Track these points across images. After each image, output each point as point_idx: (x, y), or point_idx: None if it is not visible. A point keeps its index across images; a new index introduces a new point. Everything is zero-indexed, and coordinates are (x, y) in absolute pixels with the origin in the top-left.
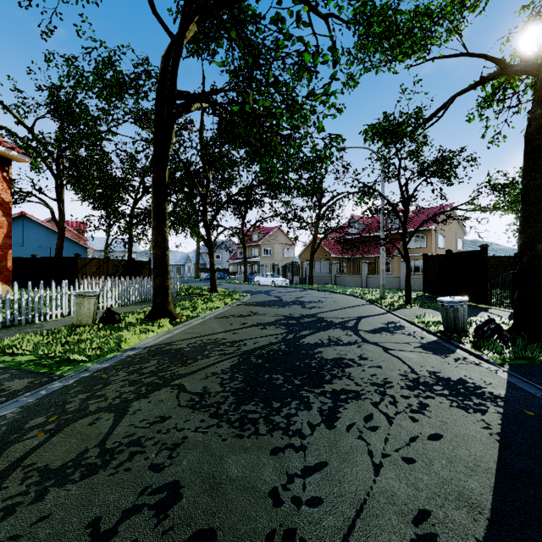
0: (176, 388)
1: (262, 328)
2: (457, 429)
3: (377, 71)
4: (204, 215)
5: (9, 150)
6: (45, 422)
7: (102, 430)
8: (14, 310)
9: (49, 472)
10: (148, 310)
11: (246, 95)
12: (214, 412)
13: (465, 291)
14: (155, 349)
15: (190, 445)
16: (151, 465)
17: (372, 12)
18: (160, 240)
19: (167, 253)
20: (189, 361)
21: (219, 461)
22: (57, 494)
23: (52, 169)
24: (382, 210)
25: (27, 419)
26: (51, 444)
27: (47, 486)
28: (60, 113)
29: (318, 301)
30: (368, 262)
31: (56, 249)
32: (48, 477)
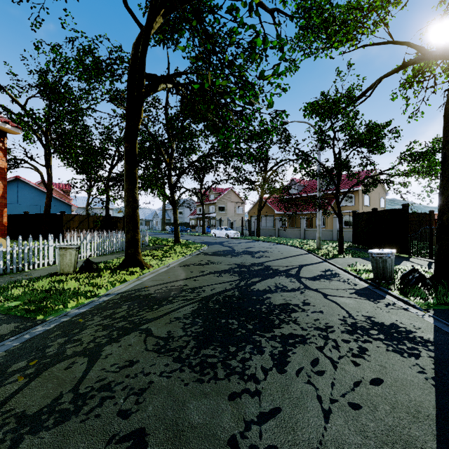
0: (144, 332)
1: (218, 275)
2: (396, 374)
3: (315, 57)
4: (169, 178)
5: (4, 124)
6: (26, 366)
7: (77, 375)
8: (7, 260)
9: (25, 419)
10: (121, 259)
11: (205, 75)
12: (177, 356)
13: (389, 243)
14: (126, 295)
15: (156, 389)
16: (119, 411)
17: (312, 5)
18: (131, 200)
19: (137, 211)
20: (155, 306)
21: (182, 407)
22: (31, 442)
23: (41, 140)
24: (318, 174)
25: (10, 363)
26: (29, 388)
27: (22, 433)
28: (48, 93)
29: (265, 251)
30: (306, 217)
31: (45, 207)
32: (24, 423)
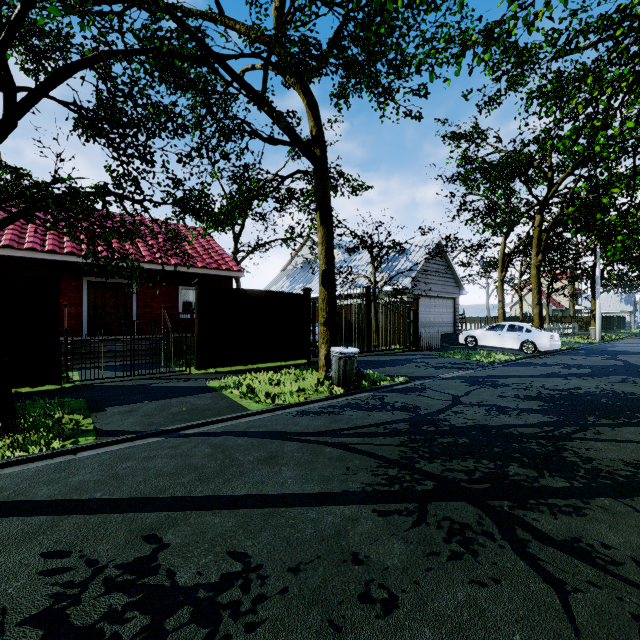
0: None
1: None
2: (516, 380)
3: None
4: None
5: None
6: None
7: None
8: None
9: None
10: None
11: None
12: None
13: None
14: None
15: None
16: None
17: None
18: None
19: None
20: None
21: (639, 390)
22: None
23: None
24: None
25: None
26: None
27: None
28: None
29: None
30: None
31: None
32: None
